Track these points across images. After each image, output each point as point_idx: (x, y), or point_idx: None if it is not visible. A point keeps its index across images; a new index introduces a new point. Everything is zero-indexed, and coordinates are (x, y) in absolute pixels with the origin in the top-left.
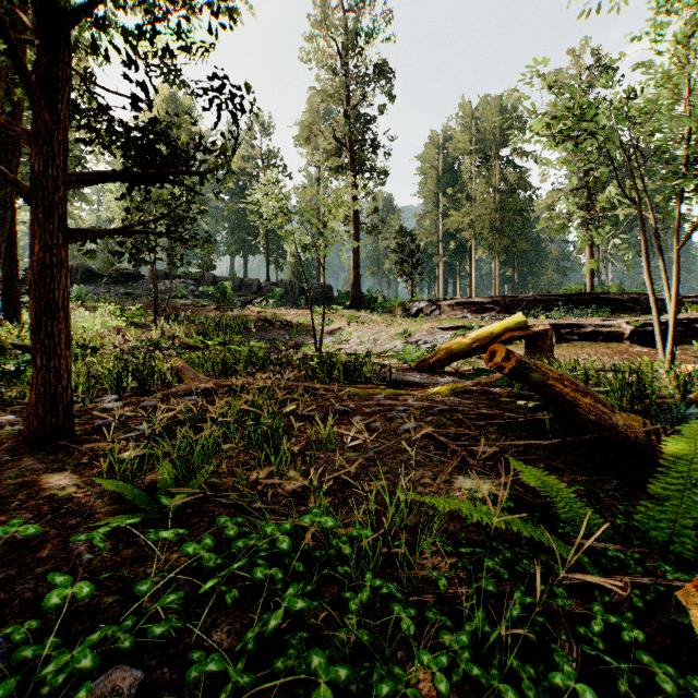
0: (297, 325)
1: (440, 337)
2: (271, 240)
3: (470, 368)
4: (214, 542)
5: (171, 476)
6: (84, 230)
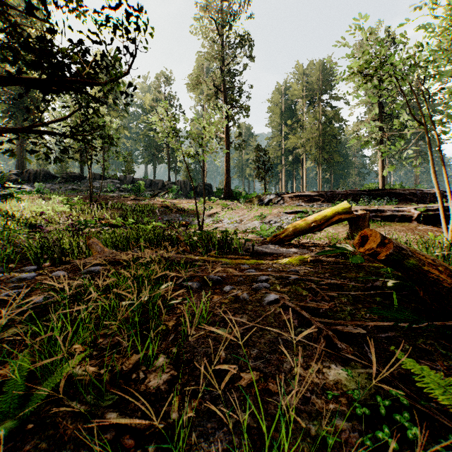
0: (187, 210)
1: (285, 218)
2: (171, 154)
3: (308, 240)
4: None
5: (25, 372)
6: None
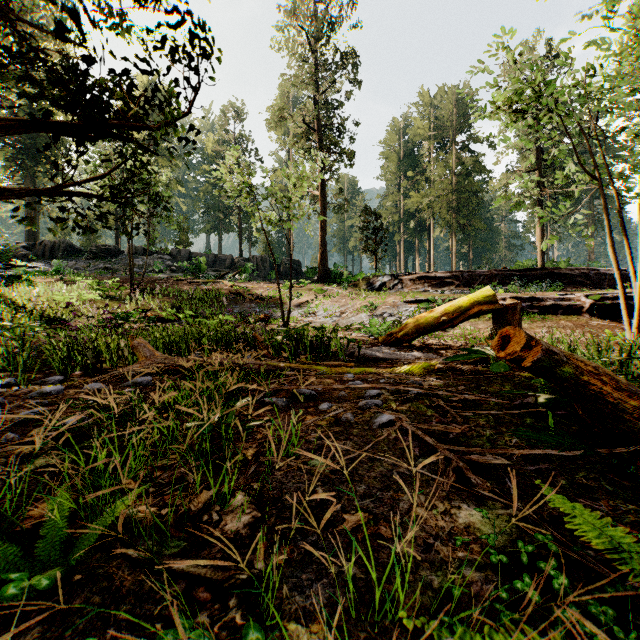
0: (267, 298)
1: (404, 310)
2: (243, 219)
3: (436, 341)
4: None
5: (65, 512)
6: (2, 187)
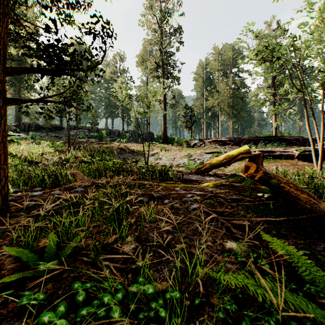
0: (136, 151)
1: (205, 157)
2: (124, 111)
3: (221, 172)
4: (66, 308)
5: (55, 242)
6: (17, 99)
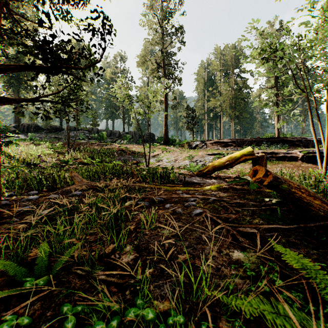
0: (137, 153)
1: (207, 159)
2: (125, 112)
3: (223, 174)
4: None
5: (47, 253)
6: (10, 98)
